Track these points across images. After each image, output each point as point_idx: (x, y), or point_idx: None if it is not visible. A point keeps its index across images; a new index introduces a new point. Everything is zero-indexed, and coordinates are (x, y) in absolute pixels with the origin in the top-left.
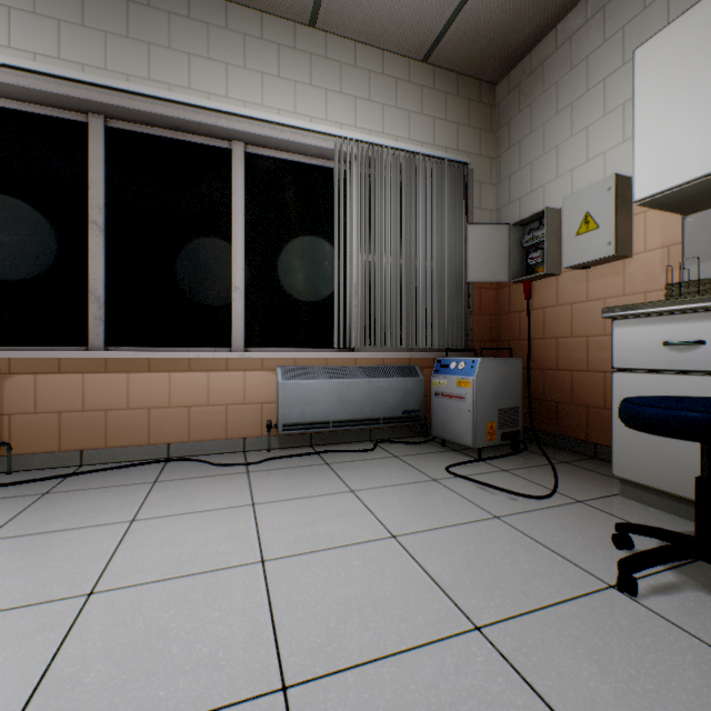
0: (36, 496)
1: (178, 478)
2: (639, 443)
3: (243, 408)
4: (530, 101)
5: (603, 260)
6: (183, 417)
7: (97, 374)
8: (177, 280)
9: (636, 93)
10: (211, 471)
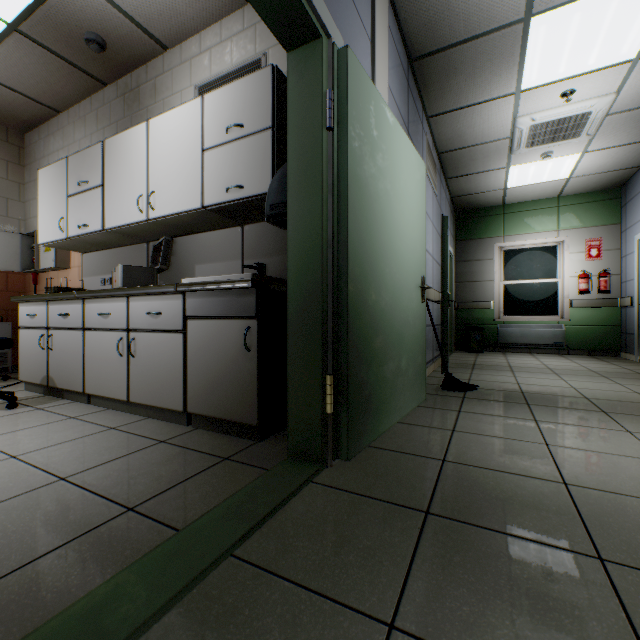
0: None
1: None
2: (25, 362)
3: None
4: (40, 158)
5: (58, 268)
6: None
7: None
8: None
9: (39, 192)
10: None
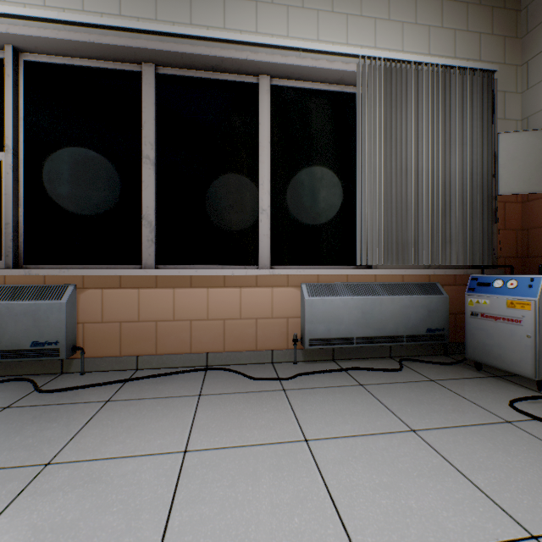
0: (99, 403)
1: (219, 392)
2: None
3: (271, 322)
4: None
5: None
6: (219, 328)
7: (149, 289)
8: (212, 205)
9: None
10: (248, 385)
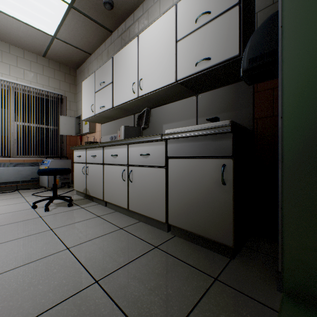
0: None
1: None
2: (76, 180)
3: None
4: (82, 80)
5: (90, 132)
6: None
7: None
8: None
9: (82, 93)
10: None
